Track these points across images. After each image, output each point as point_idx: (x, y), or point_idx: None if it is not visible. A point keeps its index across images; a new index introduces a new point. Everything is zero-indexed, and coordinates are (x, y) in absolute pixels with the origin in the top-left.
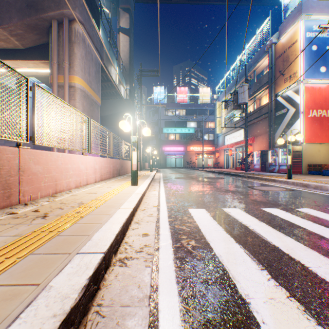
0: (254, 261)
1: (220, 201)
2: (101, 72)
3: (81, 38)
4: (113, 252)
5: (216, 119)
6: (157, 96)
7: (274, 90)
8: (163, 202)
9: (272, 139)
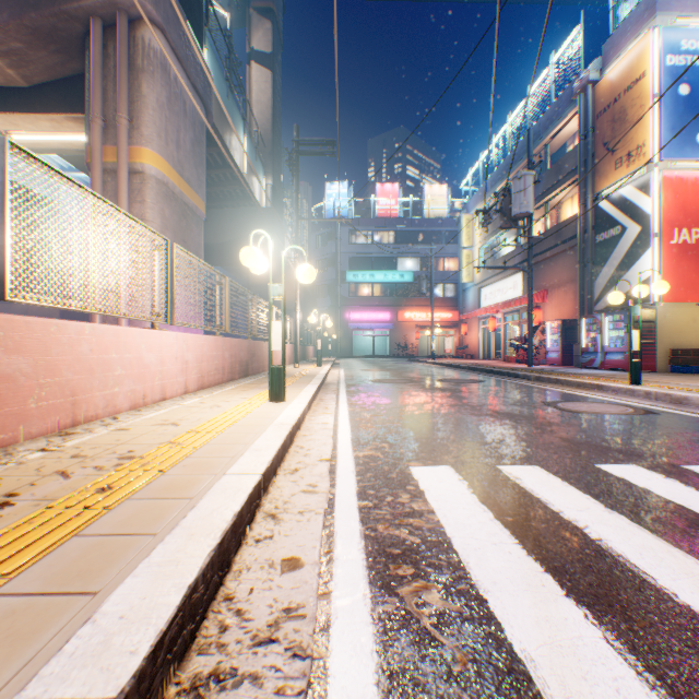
0: (654, 693)
1: (486, 443)
2: (209, 147)
3: (159, 61)
4: (168, 663)
5: (461, 251)
6: (332, 202)
7: (593, 185)
8: (346, 446)
9: (587, 294)
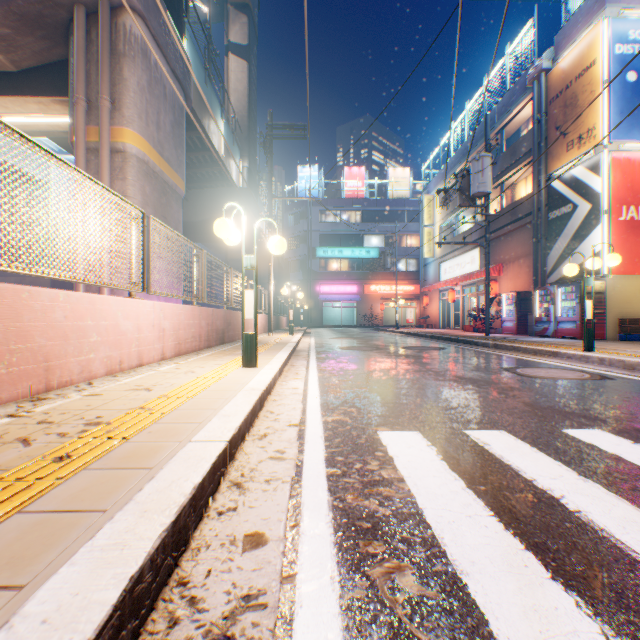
0: None
1: (452, 407)
2: (189, 131)
3: (140, 47)
4: None
5: (422, 228)
6: (304, 184)
7: (546, 166)
8: (315, 411)
9: (540, 268)
